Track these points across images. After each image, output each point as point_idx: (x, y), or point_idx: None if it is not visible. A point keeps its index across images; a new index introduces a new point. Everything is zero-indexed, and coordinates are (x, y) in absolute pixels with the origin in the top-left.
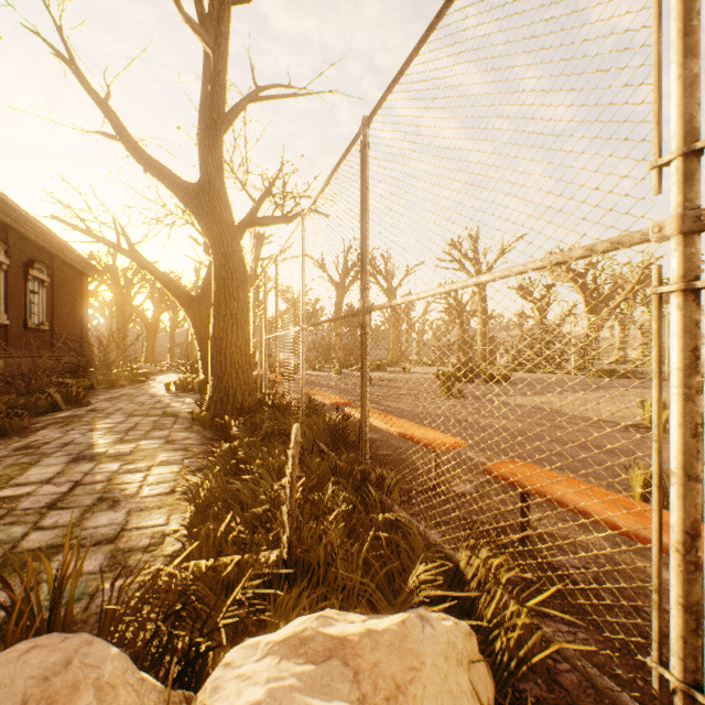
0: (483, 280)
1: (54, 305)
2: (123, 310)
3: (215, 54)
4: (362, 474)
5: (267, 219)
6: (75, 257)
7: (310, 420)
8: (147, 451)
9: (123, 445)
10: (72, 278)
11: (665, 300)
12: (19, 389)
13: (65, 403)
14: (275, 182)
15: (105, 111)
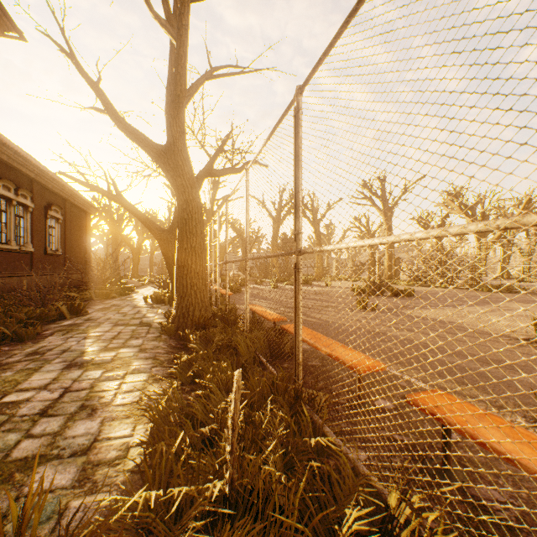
0: (415, 237)
1: (66, 236)
2: (116, 238)
3: (178, 43)
4: (296, 392)
5: (220, 170)
6: (81, 200)
7: (252, 335)
8: (123, 359)
9: (107, 353)
10: (79, 216)
11: None
12: (36, 302)
13: (69, 313)
14: (226, 141)
15: (96, 92)
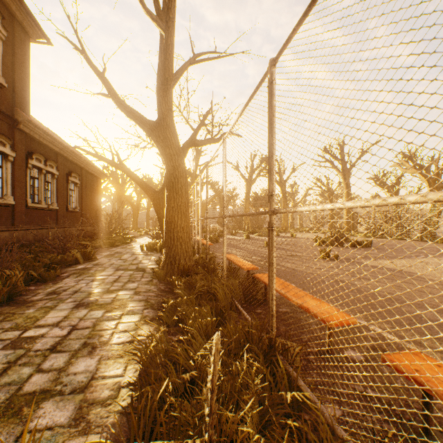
0: (407, 201)
1: (82, 197)
2: (121, 198)
3: (166, 34)
4: (270, 341)
5: (201, 141)
6: (93, 168)
7: (228, 283)
8: (121, 300)
9: (108, 295)
10: (92, 180)
11: None
12: (58, 250)
13: (83, 258)
14: (207, 116)
15: (102, 80)
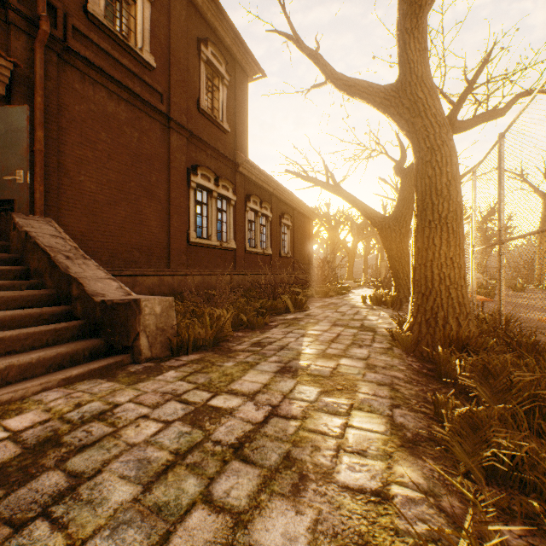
0: None
1: (294, 241)
2: (333, 242)
3: None
4: None
5: (466, 121)
6: (305, 208)
7: None
8: (345, 376)
9: (324, 361)
10: (303, 222)
11: None
12: (268, 294)
13: (293, 307)
14: (481, 69)
15: (314, 60)
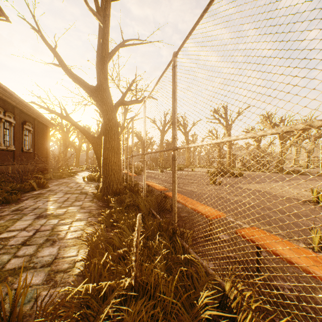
0: (239, 138)
1: (35, 141)
2: (65, 142)
3: (103, 25)
4: (173, 230)
5: (128, 101)
6: (44, 119)
7: (147, 198)
8: (71, 213)
9: (61, 209)
10: (42, 128)
11: (318, 136)
12: (17, 180)
13: (37, 187)
14: (132, 84)
15: (54, 53)
